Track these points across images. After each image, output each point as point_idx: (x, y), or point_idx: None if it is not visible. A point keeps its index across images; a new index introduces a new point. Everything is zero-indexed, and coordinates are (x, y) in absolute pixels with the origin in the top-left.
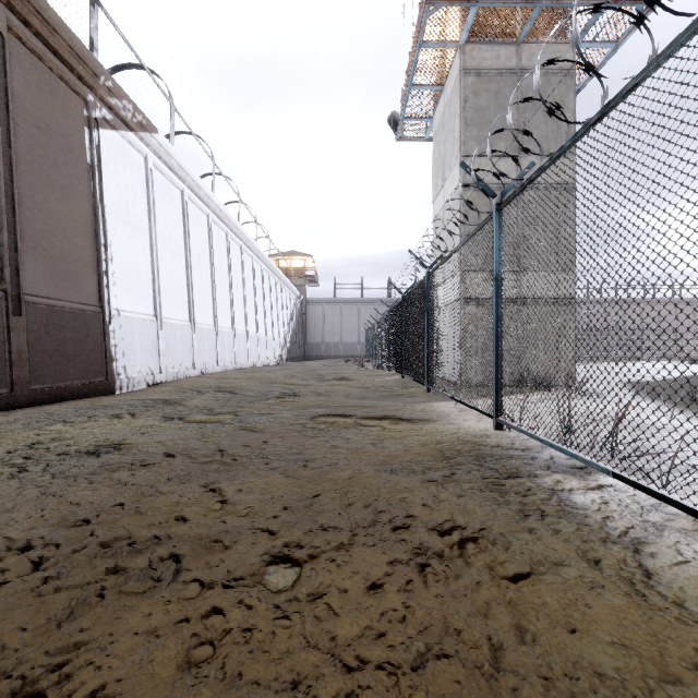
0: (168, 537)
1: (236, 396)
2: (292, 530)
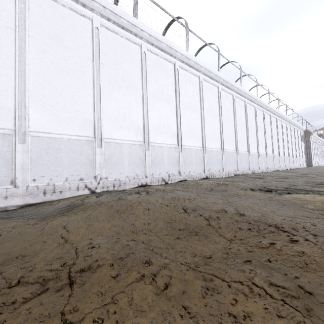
0: None
1: None
2: None
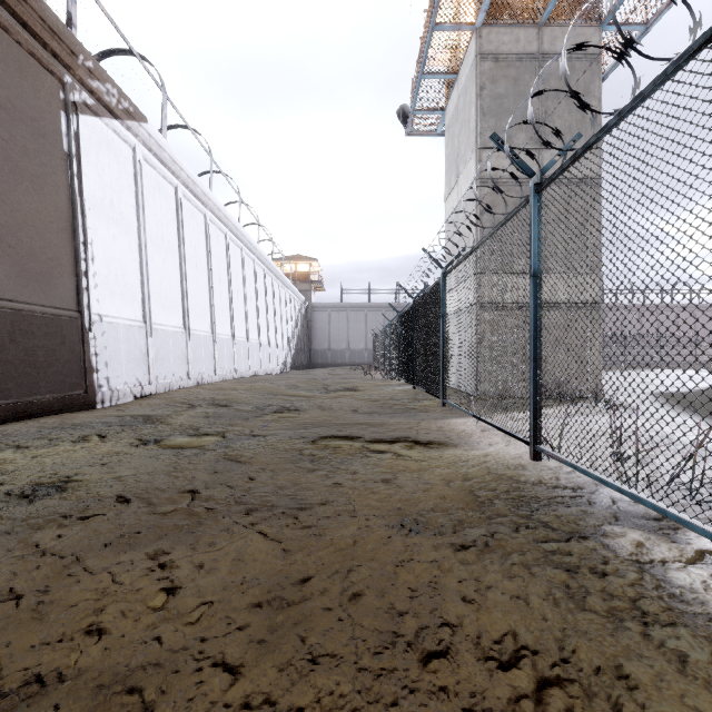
0: (59, 677)
1: (229, 411)
2: (262, 662)
